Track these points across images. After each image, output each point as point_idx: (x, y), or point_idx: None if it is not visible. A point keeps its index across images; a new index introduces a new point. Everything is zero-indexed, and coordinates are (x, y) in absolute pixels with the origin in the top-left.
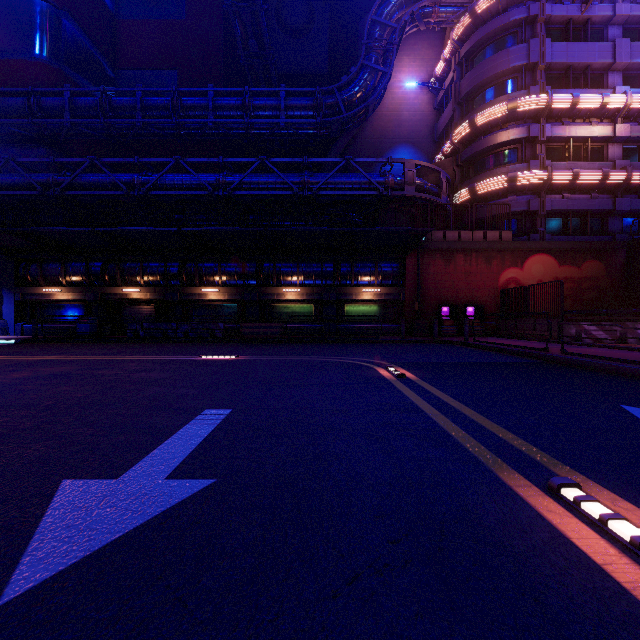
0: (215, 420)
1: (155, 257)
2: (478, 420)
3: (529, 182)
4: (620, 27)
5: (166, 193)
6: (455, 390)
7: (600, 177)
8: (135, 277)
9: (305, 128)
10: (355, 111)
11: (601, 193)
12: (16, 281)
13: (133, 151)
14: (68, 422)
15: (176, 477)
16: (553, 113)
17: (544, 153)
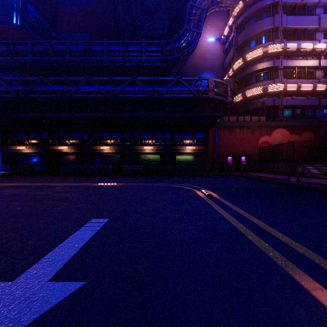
0: (96, 227)
1: (76, 130)
2: (263, 227)
3: (274, 90)
4: (322, 8)
5: (81, 96)
6: (243, 205)
7: (312, 87)
8: (65, 140)
9: (155, 62)
10: (182, 53)
11: (312, 96)
12: (2, 143)
13: (65, 75)
14: (2, 228)
15: (57, 279)
16: (287, 53)
17: (282, 75)
